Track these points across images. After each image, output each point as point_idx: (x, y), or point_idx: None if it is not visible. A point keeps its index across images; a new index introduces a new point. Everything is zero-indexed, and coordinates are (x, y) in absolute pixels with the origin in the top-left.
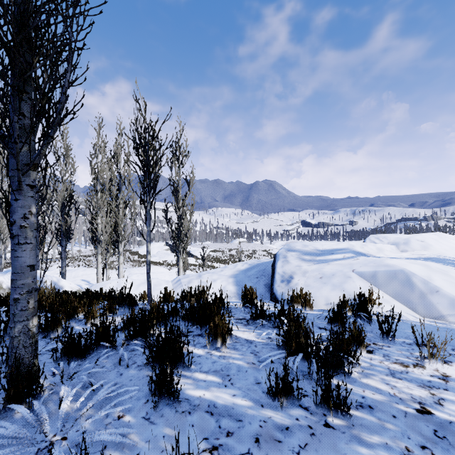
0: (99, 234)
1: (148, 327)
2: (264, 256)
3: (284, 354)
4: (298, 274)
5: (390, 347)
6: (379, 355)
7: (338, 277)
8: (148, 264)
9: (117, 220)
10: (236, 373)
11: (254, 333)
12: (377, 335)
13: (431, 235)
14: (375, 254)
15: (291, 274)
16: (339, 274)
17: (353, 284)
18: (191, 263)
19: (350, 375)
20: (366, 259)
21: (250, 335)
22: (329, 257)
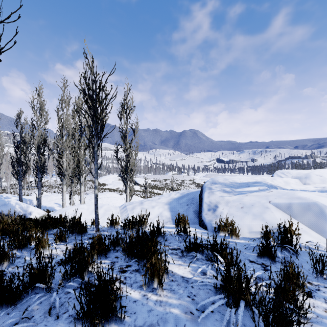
0: (64, 170)
1: (87, 265)
2: (190, 184)
3: (222, 300)
4: (222, 203)
5: None
6: (321, 300)
7: (257, 207)
8: (96, 197)
9: (79, 158)
10: None
11: (189, 268)
12: (309, 272)
13: (325, 171)
14: (283, 187)
15: (216, 204)
16: (257, 204)
17: (272, 214)
18: (137, 189)
19: None
20: (279, 192)
21: (186, 270)
22: (246, 189)
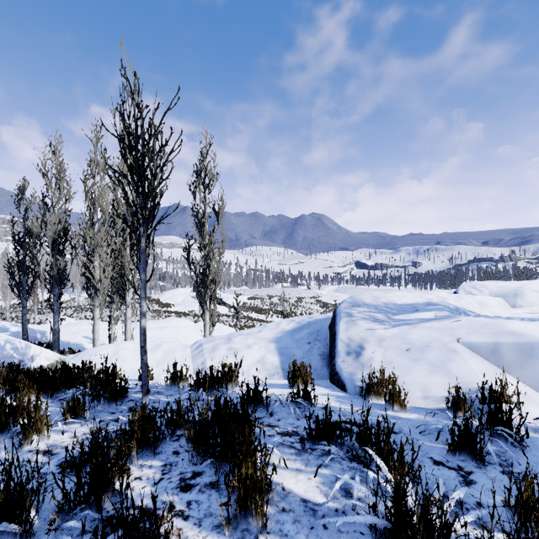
0: (96, 281)
1: (111, 477)
2: (311, 304)
3: None
4: (372, 341)
5: None
6: None
7: (435, 350)
8: (143, 333)
9: (123, 261)
10: None
11: (316, 479)
12: None
13: None
14: (477, 312)
15: (361, 342)
16: (436, 344)
17: (464, 364)
18: (223, 313)
19: None
20: (473, 321)
21: (310, 484)
22: (413, 316)
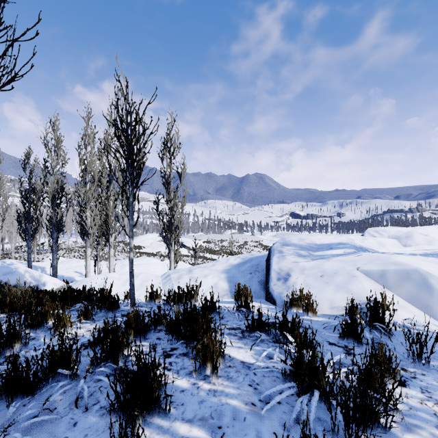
0: (87, 227)
1: (121, 346)
2: (255, 247)
3: (292, 389)
4: (296, 271)
5: (425, 375)
6: (416, 390)
7: (341, 276)
8: (131, 263)
9: (107, 212)
10: (230, 423)
11: (251, 352)
12: (404, 357)
13: (433, 228)
14: (376, 249)
15: (288, 271)
16: (342, 272)
17: (360, 285)
18: (184, 254)
19: (389, 429)
20: (370, 256)
21: (247, 354)
22: (328, 252)
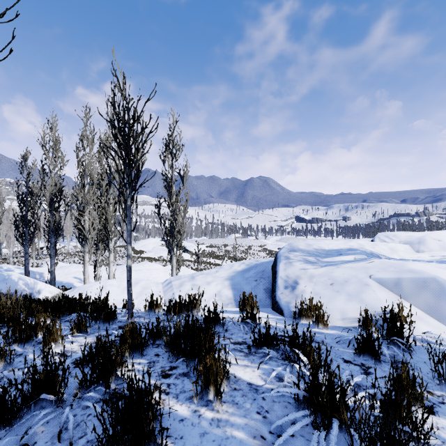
0: (86, 232)
1: (114, 367)
2: (259, 251)
3: (307, 418)
4: (304, 278)
5: None
6: None
7: (352, 284)
8: (129, 270)
9: (107, 216)
10: None
11: (258, 371)
12: (428, 377)
13: None
14: (388, 255)
15: (296, 279)
16: (353, 280)
17: (374, 294)
18: (187, 259)
19: None
20: (383, 262)
21: (254, 374)
22: (337, 259)
